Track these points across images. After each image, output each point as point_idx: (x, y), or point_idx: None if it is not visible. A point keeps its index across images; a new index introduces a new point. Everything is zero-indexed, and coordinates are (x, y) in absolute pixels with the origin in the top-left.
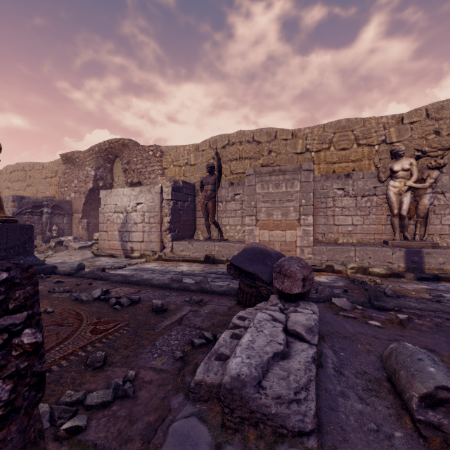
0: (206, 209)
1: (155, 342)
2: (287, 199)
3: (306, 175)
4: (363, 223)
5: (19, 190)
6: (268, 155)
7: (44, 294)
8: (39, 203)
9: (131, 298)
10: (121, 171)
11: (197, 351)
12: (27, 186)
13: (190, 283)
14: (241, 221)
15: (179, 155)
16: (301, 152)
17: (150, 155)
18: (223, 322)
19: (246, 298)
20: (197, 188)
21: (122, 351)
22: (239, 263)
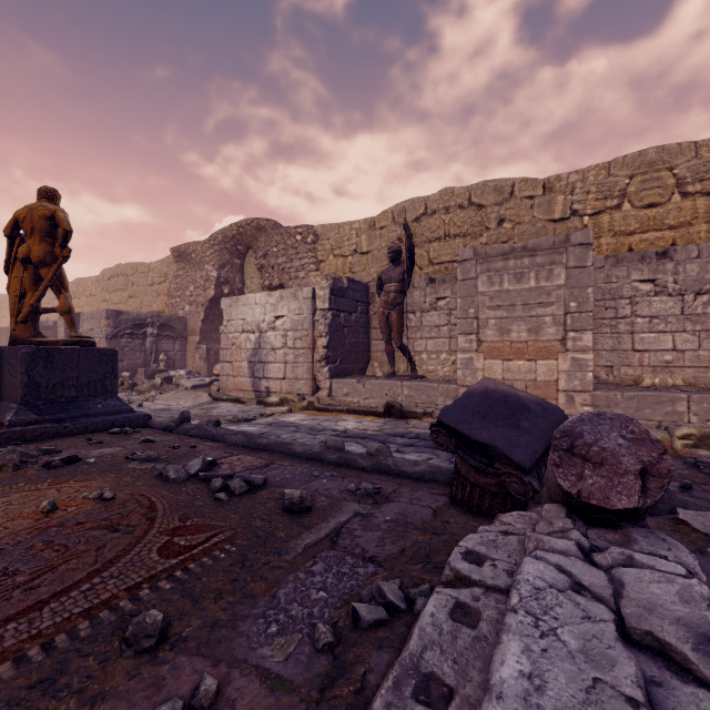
0: (387, 324)
1: (278, 588)
2: (538, 301)
3: (579, 254)
4: (699, 346)
5: (119, 303)
6: (498, 227)
7: (116, 463)
8: (142, 321)
9: (249, 479)
10: (255, 270)
11: (366, 635)
12: (129, 298)
13: (357, 453)
14: (448, 344)
15: (343, 239)
16: (561, 218)
17: (298, 241)
18: (424, 548)
19: (471, 495)
20: (373, 291)
21: (207, 606)
22: (457, 422)
